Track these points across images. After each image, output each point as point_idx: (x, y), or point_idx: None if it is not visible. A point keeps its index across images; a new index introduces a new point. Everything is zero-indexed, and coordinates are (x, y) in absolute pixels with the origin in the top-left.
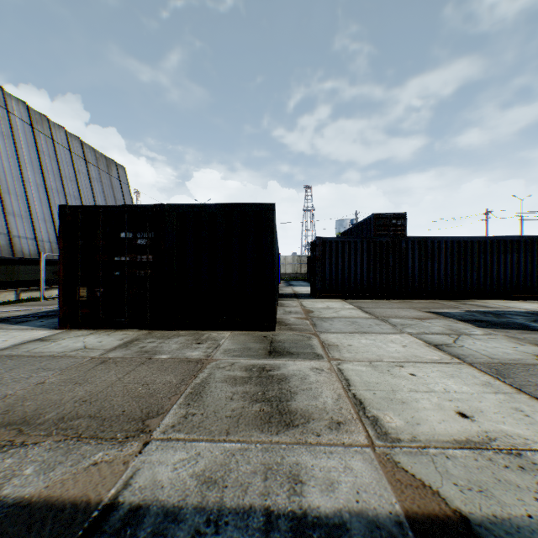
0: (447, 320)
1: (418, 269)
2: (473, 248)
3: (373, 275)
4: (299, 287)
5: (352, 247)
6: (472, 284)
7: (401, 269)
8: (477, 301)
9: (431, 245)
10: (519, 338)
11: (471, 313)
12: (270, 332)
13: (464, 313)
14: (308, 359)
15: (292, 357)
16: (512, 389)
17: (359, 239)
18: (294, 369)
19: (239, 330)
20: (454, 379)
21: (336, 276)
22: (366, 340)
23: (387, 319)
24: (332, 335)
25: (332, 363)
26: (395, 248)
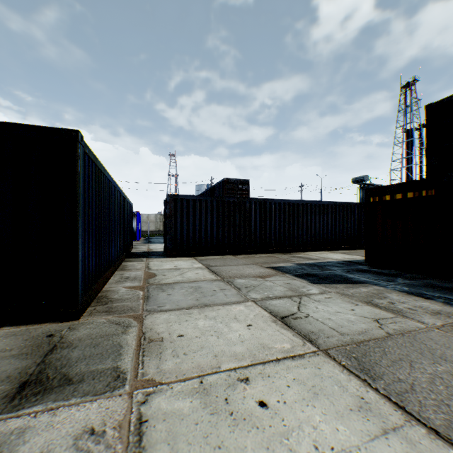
0: (286, 277)
1: (259, 227)
2: (299, 209)
3: (222, 232)
4: (157, 244)
5: (203, 206)
6: (298, 239)
7: (246, 227)
8: (302, 253)
9: (269, 206)
10: (350, 294)
11: (302, 267)
12: (69, 322)
13: (297, 267)
14: (93, 394)
15: (60, 395)
16: (397, 411)
17: (209, 198)
18: (33, 451)
19: (14, 325)
20: (321, 401)
21: (188, 233)
22: (204, 319)
23: (233, 279)
24: (162, 317)
25: (134, 399)
26: (241, 208)
